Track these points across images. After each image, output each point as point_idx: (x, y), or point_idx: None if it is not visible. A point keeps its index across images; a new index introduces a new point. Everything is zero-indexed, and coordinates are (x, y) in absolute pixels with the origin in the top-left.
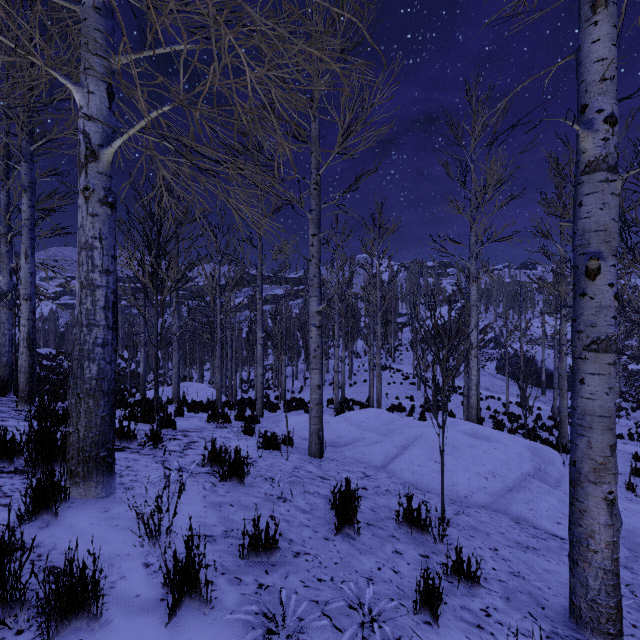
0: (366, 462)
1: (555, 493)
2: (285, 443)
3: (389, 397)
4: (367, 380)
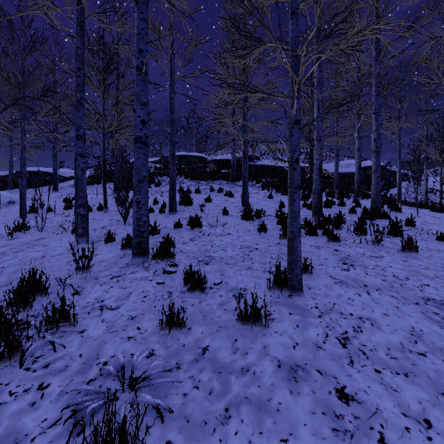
0: None
1: None
2: None
3: None
4: None
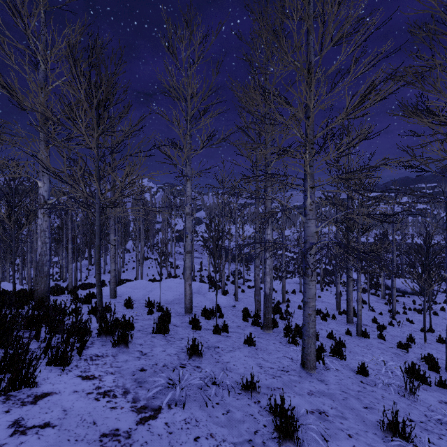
0: (135, 298)
1: (200, 296)
2: None
3: (149, 275)
4: (135, 267)
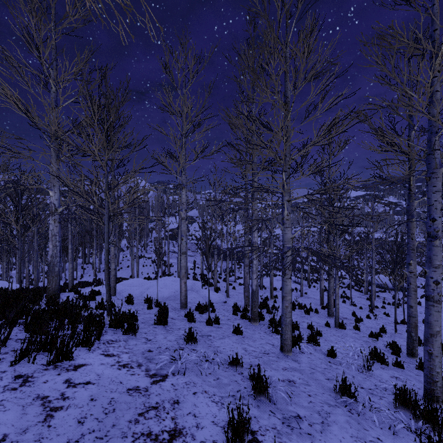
0: (133, 296)
1: (194, 293)
2: (98, 294)
3: (143, 274)
4: (129, 266)
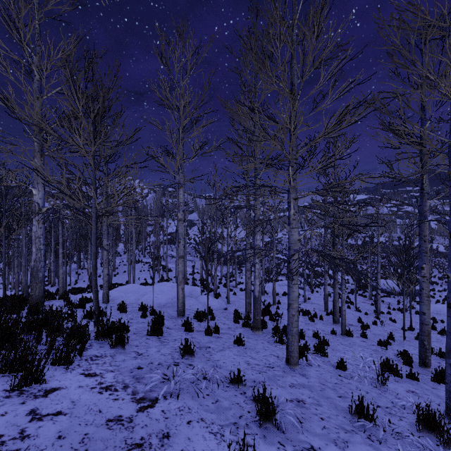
0: (128, 302)
1: (193, 299)
2: (89, 301)
3: (140, 279)
4: (126, 271)
